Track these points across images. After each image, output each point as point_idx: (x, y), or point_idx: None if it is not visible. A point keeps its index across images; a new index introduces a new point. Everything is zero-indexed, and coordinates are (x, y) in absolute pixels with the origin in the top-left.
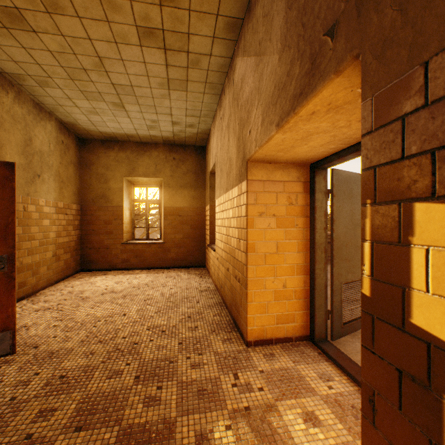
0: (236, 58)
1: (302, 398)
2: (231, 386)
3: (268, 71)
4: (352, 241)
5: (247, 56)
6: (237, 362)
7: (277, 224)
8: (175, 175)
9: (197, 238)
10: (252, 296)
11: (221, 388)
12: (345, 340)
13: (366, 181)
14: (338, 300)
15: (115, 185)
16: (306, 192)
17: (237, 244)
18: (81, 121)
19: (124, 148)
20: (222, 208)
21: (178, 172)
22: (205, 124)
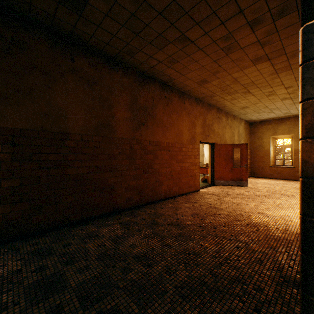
0: None
1: None
2: None
3: None
4: None
5: None
6: None
7: None
8: None
9: None
10: None
11: None
12: None
13: None
14: None
15: (265, 140)
16: None
17: None
18: (252, 118)
19: (270, 123)
20: None
21: None
22: None
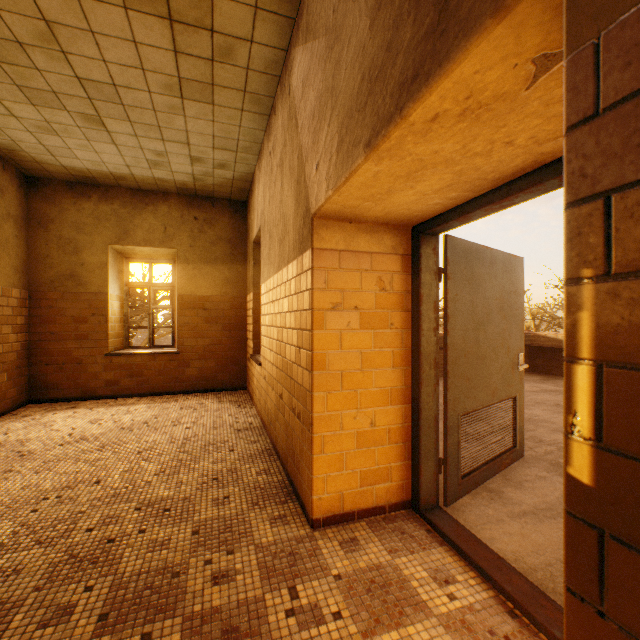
0: (293, 48)
1: (408, 626)
2: (284, 616)
3: (351, 54)
4: (474, 349)
5: (313, 39)
6: (295, 562)
7: (361, 322)
8: (198, 245)
9: (233, 345)
10: (320, 443)
11: (266, 622)
12: (464, 503)
13: (580, 228)
14: (454, 442)
15: (92, 259)
16: (406, 271)
17: (296, 356)
18: (24, 144)
19: (110, 197)
20: (272, 298)
21: (202, 239)
22: (245, 165)
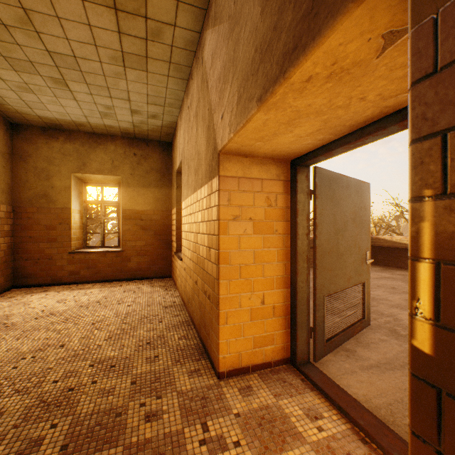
0: (205, 31)
1: (289, 451)
2: (198, 445)
3: (247, 33)
4: (335, 248)
5: (219, 24)
6: (206, 404)
7: (254, 229)
8: (136, 173)
9: (162, 245)
10: (224, 317)
11: (185, 449)
12: (328, 359)
13: (422, 159)
14: (321, 315)
15: (60, 183)
16: (286, 192)
17: (207, 253)
18: (9, 99)
19: (72, 139)
20: (190, 211)
21: (140, 169)
22: (171, 116)
